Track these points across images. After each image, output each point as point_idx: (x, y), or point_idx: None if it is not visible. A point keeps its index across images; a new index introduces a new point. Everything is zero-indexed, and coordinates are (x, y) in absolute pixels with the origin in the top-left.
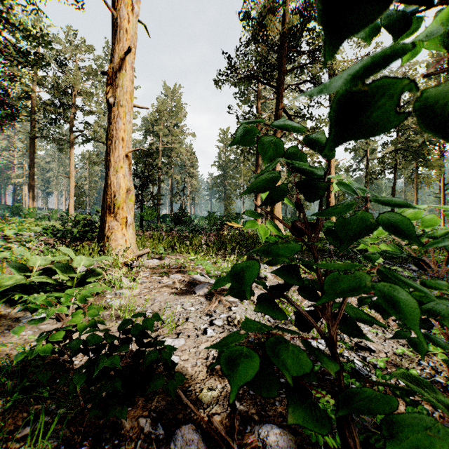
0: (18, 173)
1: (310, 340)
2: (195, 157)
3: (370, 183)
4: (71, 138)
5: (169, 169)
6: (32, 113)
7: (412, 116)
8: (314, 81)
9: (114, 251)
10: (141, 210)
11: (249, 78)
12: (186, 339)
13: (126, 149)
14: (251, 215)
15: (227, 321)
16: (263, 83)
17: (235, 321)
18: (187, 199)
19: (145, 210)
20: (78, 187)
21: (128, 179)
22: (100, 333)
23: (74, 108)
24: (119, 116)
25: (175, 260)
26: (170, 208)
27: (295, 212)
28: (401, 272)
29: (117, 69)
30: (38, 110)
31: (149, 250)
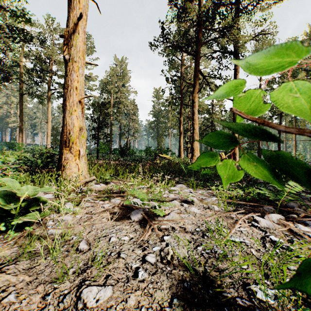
0: (13, 120)
1: (254, 289)
2: (136, 108)
3: (262, 126)
4: (49, 94)
5: (118, 116)
6: (21, 77)
7: (294, 77)
8: (223, 51)
9: (68, 177)
10: (97, 145)
11: (175, 49)
12: (115, 286)
13: (79, 96)
14: (208, 144)
15: (160, 257)
16: (185, 52)
17: (168, 257)
18: (131, 137)
19: (100, 145)
20: (54, 129)
21: (81, 120)
22: (22, 276)
23: (50, 73)
24: (73, 70)
25: (115, 186)
26: (119, 143)
27: (207, 147)
28: (302, 195)
29: (71, 32)
30: (24, 74)
31: (94, 178)
